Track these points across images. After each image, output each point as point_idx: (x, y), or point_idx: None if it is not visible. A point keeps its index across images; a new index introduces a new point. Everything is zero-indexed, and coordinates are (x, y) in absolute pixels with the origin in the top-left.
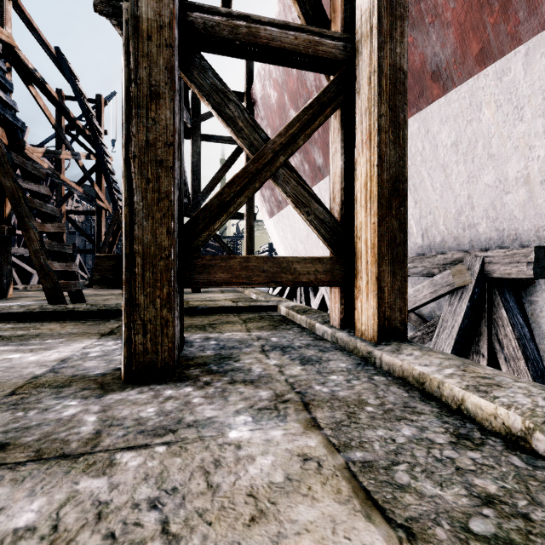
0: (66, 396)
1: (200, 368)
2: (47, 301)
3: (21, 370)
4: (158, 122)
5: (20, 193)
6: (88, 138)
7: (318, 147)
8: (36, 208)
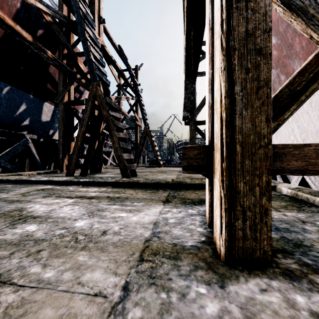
0: (187, 275)
1: (289, 257)
2: (119, 175)
3: (134, 230)
4: (257, 10)
5: (109, 118)
6: (132, 88)
7: (298, 59)
8: (116, 125)
